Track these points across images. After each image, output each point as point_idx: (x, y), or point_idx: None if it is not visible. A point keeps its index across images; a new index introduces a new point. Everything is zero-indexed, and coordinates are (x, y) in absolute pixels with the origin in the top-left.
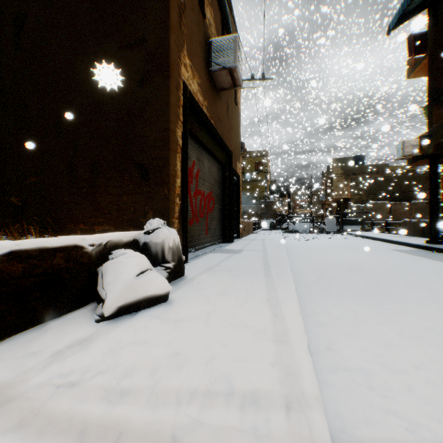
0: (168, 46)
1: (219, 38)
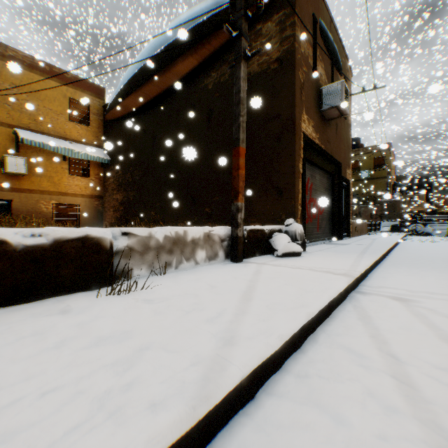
0: (294, 116)
1: (328, 85)
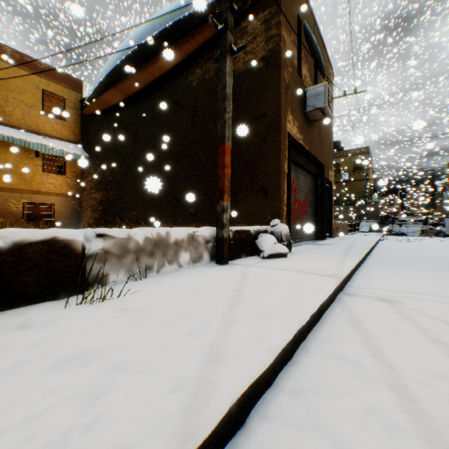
0: (280, 116)
1: (312, 87)
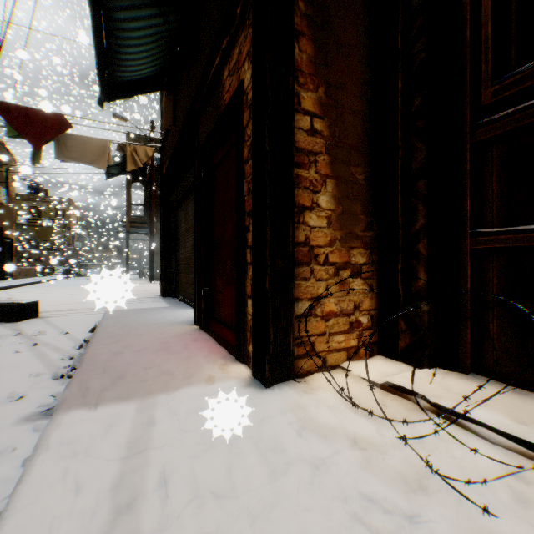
0: None
1: None
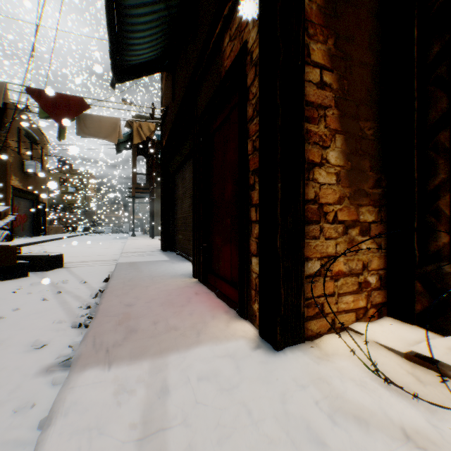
0: (8, 179)
1: (29, 160)
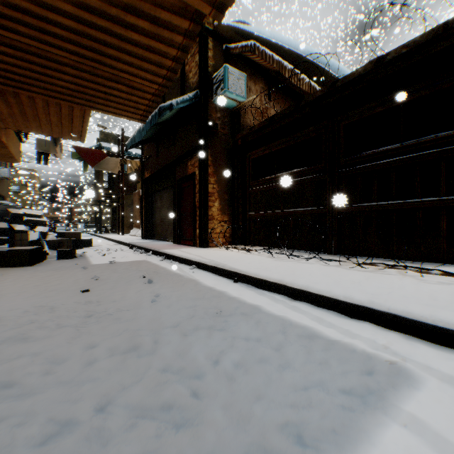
0: None
1: (3, 167)
